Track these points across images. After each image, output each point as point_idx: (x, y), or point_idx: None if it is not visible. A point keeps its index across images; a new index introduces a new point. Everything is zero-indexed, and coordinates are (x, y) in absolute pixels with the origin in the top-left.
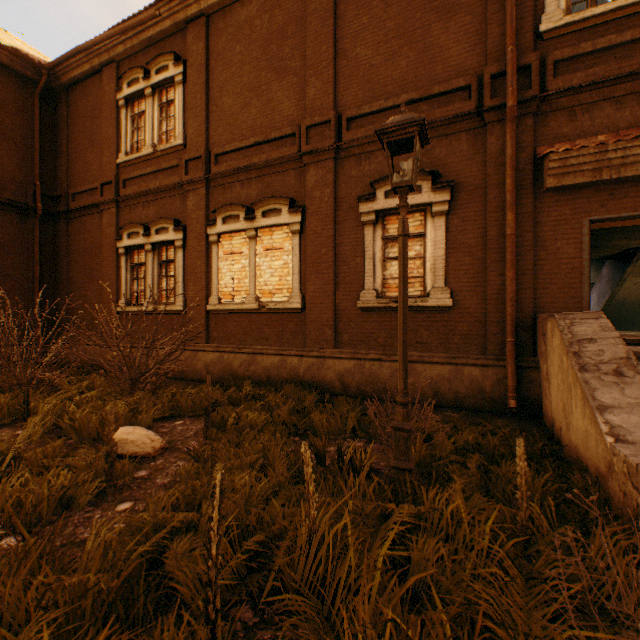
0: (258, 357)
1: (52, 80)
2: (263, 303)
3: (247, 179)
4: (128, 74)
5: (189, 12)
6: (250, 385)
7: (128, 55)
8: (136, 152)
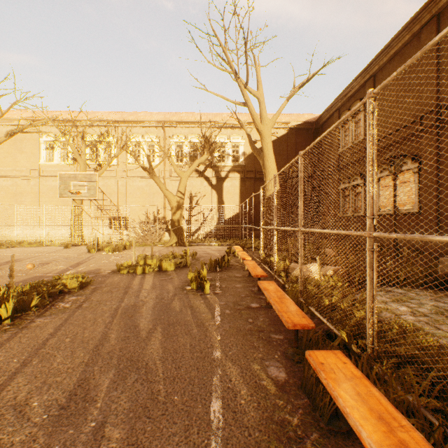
0: None
1: (316, 125)
2: (398, 210)
3: (391, 149)
4: (342, 114)
5: (365, 79)
6: None
7: (342, 105)
8: (345, 146)
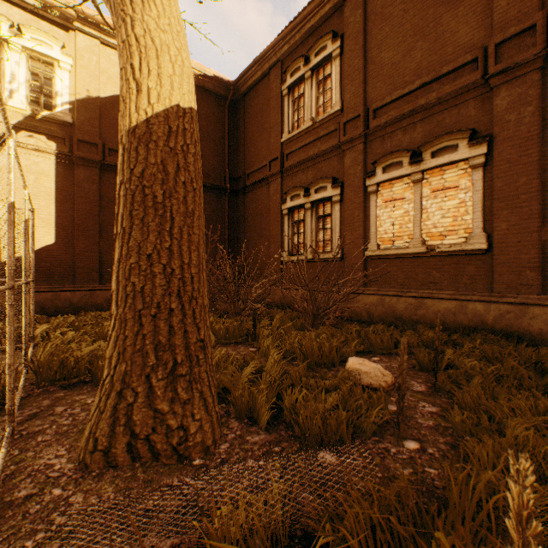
0: (426, 301)
1: (235, 93)
2: (431, 246)
3: (410, 124)
4: (291, 67)
5: None
6: (431, 329)
7: (290, 52)
8: (296, 129)
